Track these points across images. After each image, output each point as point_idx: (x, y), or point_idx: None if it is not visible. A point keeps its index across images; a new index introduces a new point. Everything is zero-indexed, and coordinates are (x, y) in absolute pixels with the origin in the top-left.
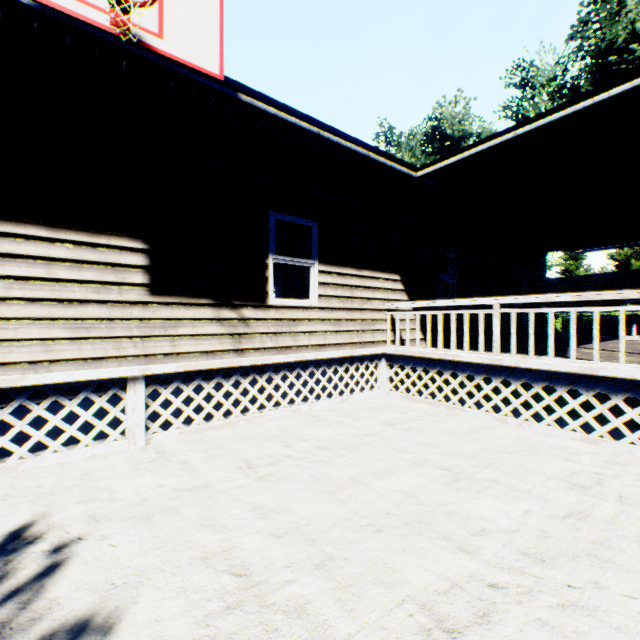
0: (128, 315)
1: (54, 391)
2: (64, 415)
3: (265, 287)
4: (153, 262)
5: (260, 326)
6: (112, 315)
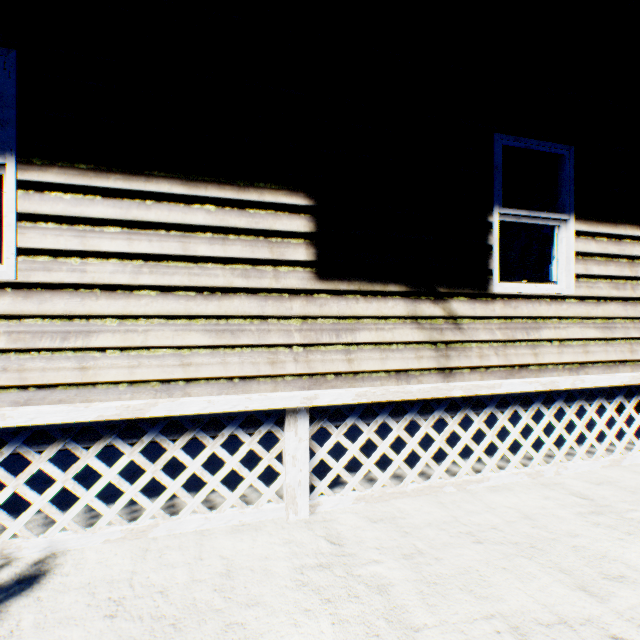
0: (285, 311)
1: (192, 423)
2: (204, 459)
3: (486, 263)
4: (319, 227)
5: (478, 329)
6: (264, 311)
